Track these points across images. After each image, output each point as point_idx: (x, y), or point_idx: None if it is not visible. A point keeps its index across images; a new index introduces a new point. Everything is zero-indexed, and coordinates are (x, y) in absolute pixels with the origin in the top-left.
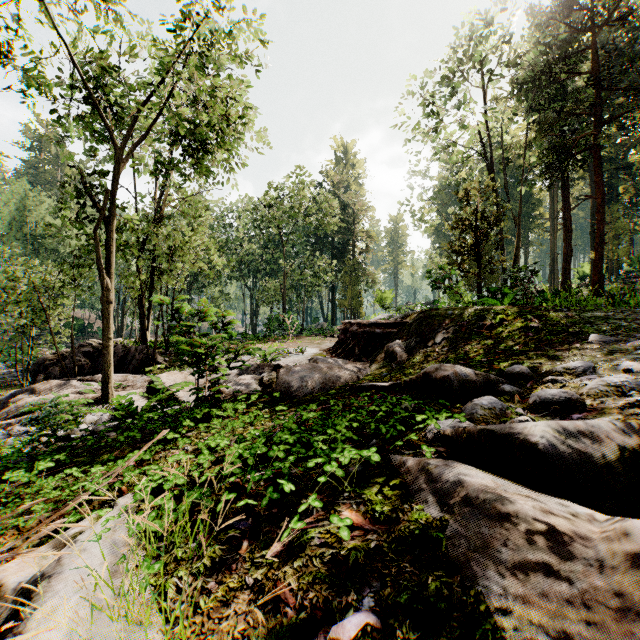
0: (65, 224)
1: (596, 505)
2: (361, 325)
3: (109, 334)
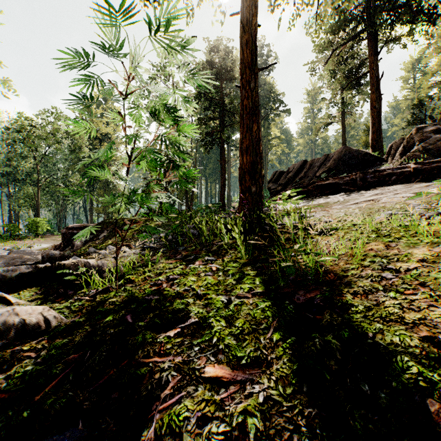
0: None
1: (3, 290)
2: (68, 228)
3: None
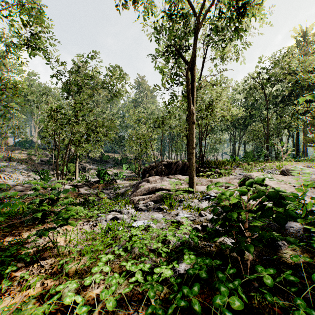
0: (162, 85)
1: None
2: None
3: (193, 145)
